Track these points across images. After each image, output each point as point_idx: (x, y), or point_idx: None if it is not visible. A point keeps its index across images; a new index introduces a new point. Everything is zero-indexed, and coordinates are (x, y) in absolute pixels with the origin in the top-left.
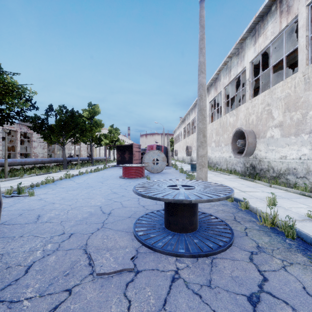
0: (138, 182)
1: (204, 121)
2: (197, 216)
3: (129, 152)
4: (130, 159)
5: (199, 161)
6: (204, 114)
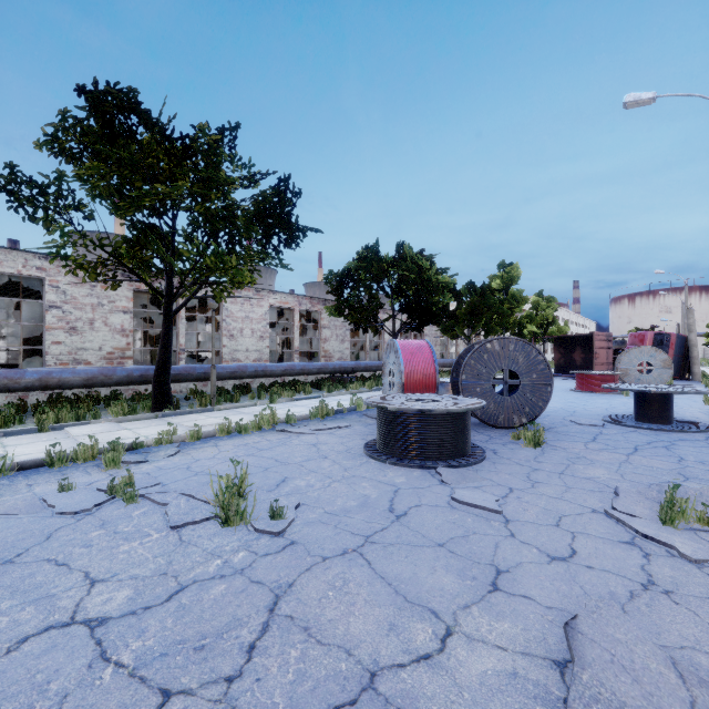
0: (606, 397)
1: None
2: (670, 414)
3: (584, 350)
4: (585, 362)
5: None
6: None
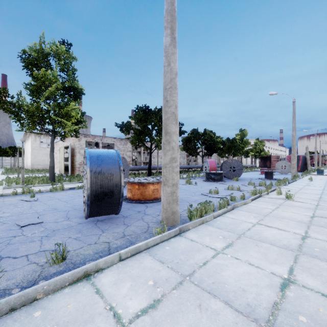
0: None
1: (294, 150)
2: (272, 176)
3: (270, 161)
4: (270, 166)
5: (292, 166)
6: (294, 147)
